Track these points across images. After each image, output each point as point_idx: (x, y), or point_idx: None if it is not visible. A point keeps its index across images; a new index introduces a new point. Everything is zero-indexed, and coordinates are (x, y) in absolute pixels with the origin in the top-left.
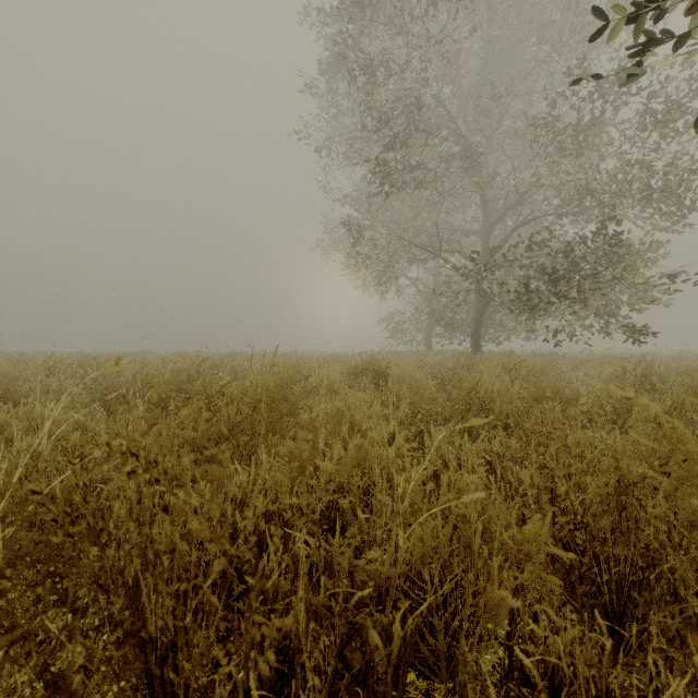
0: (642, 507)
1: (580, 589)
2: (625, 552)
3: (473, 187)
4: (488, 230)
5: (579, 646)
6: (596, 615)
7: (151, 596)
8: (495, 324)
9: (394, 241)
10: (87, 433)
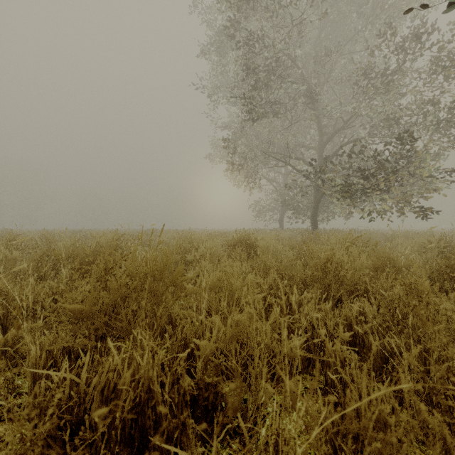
0: None
1: None
2: None
3: (313, 116)
4: (322, 146)
5: None
6: None
7: None
8: (326, 210)
9: (258, 154)
10: (10, 297)
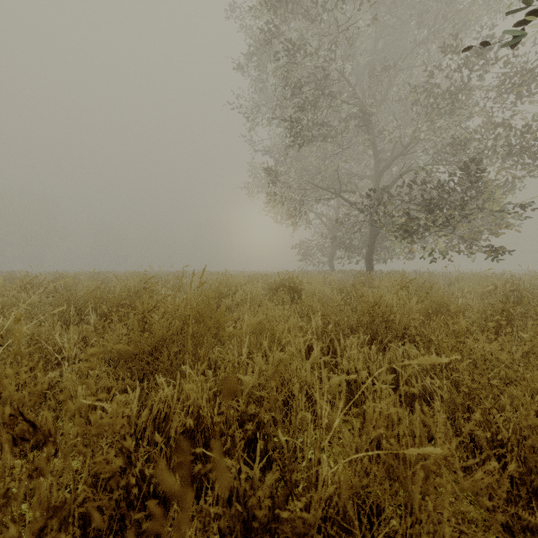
0: None
1: (517, 525)
2: None
3: (368, 140)
4: (378, 175)
5: None
6: None
7: None
8: (384, 249)
9: (304, 184)
10: (41, 342)
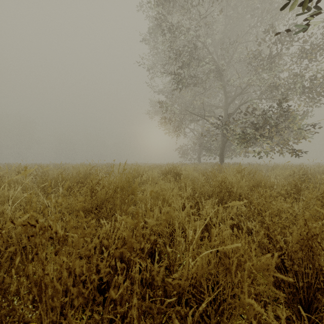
0: (321, 247)
1: (287, 291)
2: (312, 271)
3: (220, 85)
4: (227, 106)
5: (286, 321)
6: (294, 303)
7: (44, 308)
8: (230, 150)
9: (183, 111)
10: (33, 203)
